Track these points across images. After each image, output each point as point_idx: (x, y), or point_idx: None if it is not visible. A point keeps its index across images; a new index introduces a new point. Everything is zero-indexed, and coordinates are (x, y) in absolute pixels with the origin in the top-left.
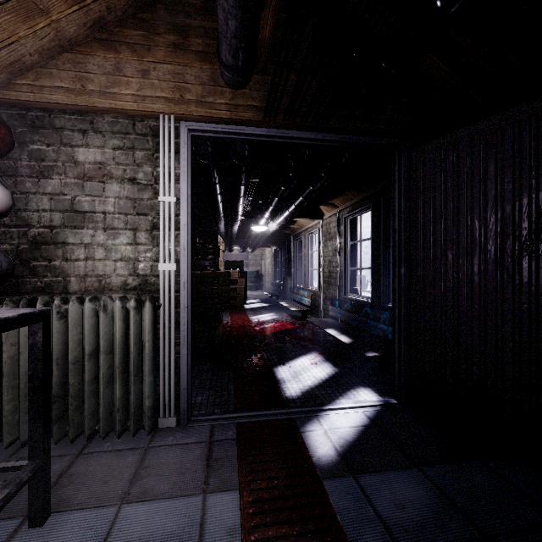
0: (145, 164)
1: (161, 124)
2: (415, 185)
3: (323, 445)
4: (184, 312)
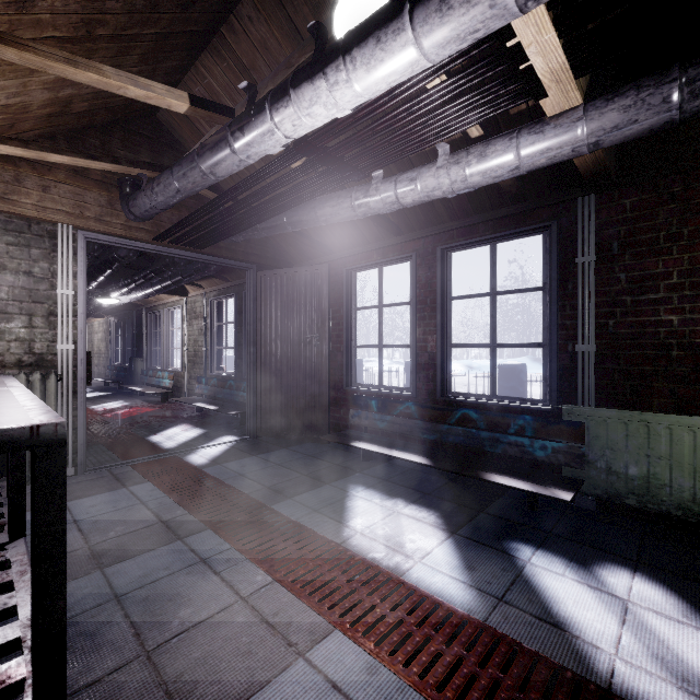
0: (41, 261)
1: (60, 231)
2: (260, 295)
3: (200, 460)
4: (81, 383)
